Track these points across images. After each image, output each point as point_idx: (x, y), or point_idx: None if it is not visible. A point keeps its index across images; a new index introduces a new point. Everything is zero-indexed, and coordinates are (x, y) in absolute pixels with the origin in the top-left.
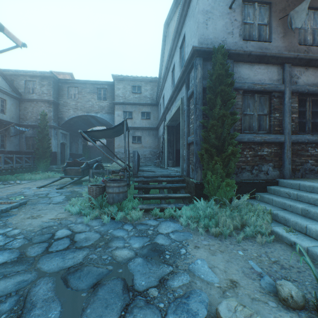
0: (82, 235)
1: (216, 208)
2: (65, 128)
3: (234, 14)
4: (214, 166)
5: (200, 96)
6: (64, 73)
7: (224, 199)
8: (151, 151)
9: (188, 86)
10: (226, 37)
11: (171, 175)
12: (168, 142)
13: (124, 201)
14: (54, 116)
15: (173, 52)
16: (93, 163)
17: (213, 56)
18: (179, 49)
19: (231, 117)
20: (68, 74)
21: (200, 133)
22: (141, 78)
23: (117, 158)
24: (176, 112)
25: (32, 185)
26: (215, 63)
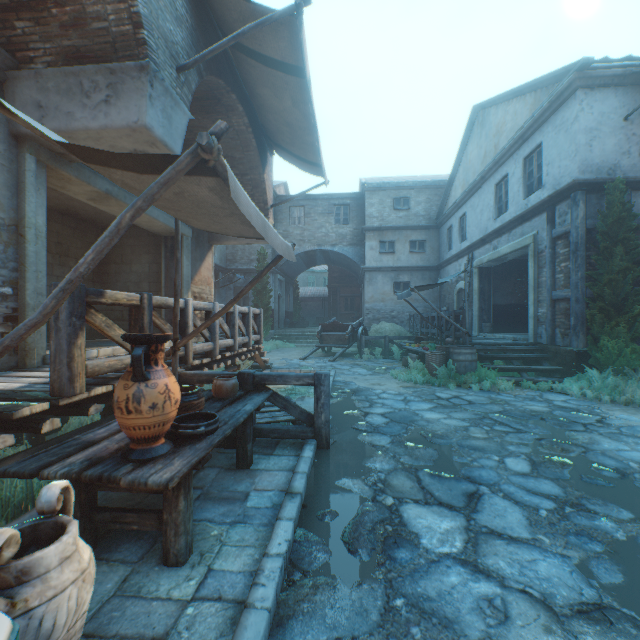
0: (467, 397)
1: (616, 379)
2: (281, 272)
3: (631, 126)
4: (613, 329)
5: (583, 240)
6: (280, 184)
7: (626, 369)
8: (427, 307)
9: (552, 221)
10: (619, 158)
11: (519, 342)
12: (480, 293)
13: (479, 371)
14: (272, 254)
15: (504, 160)
16: (356, 327)
17: (606, 193)
18: (521, 160)
19: (637, 270)
20: (282, 184)
21: (582, 288)
22: (410, 184)
23: (368, 319)
24: (514, 251)
25: (279, 356)
26: (611, 203)
